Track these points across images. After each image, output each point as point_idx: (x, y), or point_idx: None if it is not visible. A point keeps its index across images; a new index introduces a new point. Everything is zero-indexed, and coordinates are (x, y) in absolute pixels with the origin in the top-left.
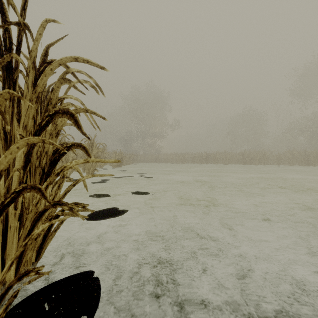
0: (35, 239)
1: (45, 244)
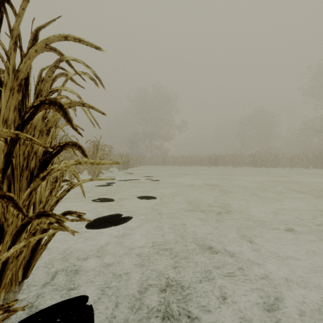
0: (16, 257)
1: (34, 259)
